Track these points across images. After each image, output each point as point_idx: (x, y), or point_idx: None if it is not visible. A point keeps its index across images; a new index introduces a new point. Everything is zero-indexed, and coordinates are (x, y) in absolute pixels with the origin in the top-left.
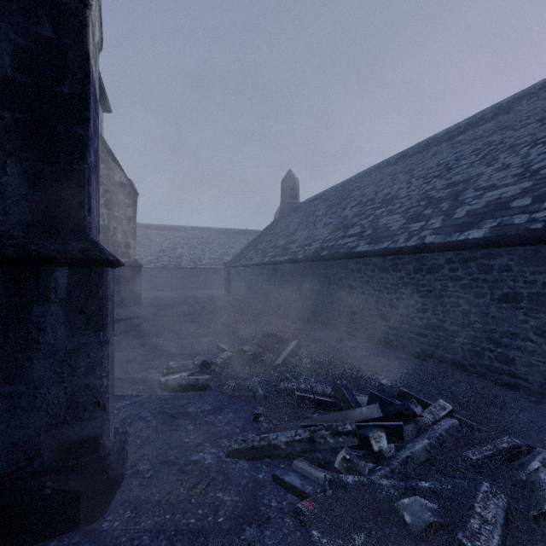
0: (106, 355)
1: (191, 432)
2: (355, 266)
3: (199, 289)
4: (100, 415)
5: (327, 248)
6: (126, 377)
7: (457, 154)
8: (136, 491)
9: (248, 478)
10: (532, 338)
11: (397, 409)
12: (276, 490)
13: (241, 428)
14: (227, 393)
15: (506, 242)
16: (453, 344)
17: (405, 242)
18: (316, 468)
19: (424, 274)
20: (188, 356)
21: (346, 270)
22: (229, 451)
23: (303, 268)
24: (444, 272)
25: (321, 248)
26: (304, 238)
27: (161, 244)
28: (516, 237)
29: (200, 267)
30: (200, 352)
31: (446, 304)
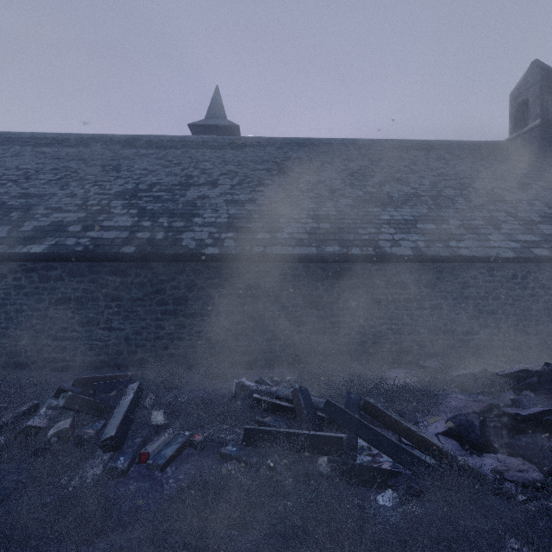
0: None
1: None
2: None
3: None
4: None
5: None
6: None
7: (39, 166)
8: None
9: None
10: (77, 329)
11: None
12: None
13: None
14: None
15: (59, 258)
16: (17, 348)
17: None
18: None
19: None
20: None
21: None
22: None
23: None
24: (7, 281)
25: None
26: None
27: None
28: (66, 255)
29: None
30: None
31: (10, 312)
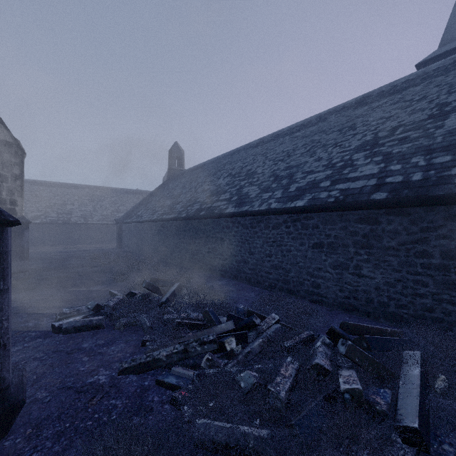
0: (6, 301)
1: (86, 363)
2: (225, 224)
3: (90, 243)
4: (0, 353)
5: (205, 209)
6: (16, 327)
7: (294, 146)
8: (36, 414)
9: (136, 386)
10: (329, 270)
11: (245, 323)
12: (158, 390)
13: (130, 353)
14: (119, 329)
15: (315, 209)
16: (287, 277)
17: (259, 207)
18: (189, 370)
19: (270, 230)
20: (80, 303)
21: (219, 226)
22: (120, 370)
23: (186, 224)
24: (282, 228)
25: (200, 209)
26: (187, 200)
27: (49, 200)
28: (321, 206)
29: (92, 223)
30: (92, 299)
31: (283, 251)
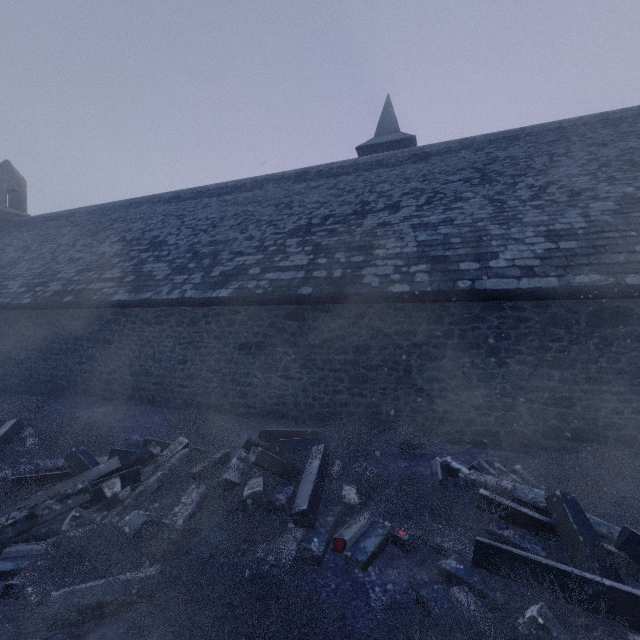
0: None
1: None
2: (112, 317)
3: None
4: None
5: (73, 292)
6: None
7: (223, 214)
8: None
9: None
10: (258, 375)
11: (137, 456)
12: None
13: None
14: None
15: (242, 302)
16: (208, 389)
17: (168, 294)
18: (38, 543)
19: (185, 327)
20: None
21: (101, 321)
22: None
23: (32, 317)
24: (201, 325)
25: (63, 292)
26: (34, 274)
27: None
28: (248, 299)
29: None
30: None
31: (203, 355)
